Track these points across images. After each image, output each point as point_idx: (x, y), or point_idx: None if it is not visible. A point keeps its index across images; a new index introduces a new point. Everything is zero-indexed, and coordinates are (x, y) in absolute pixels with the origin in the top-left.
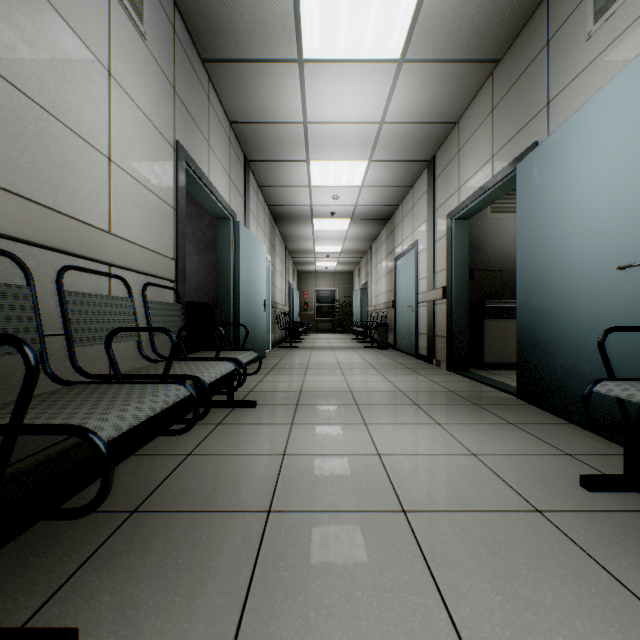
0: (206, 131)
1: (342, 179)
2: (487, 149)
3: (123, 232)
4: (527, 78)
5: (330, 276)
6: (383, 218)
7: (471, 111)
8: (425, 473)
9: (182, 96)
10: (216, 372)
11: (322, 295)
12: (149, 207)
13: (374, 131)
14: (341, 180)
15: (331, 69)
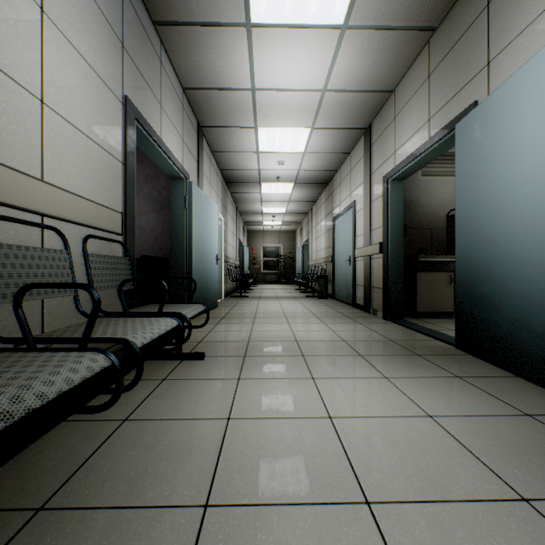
0: (158, 92)
1: (287, 145)
2: (423, 113)
3: (60, 181)
4: (465, 41)
5: (276, 234)
6: (323, 182)
7: (407, 79)
8: (383, 443)
9: (131, 53)
10: (153, 331)
11: (269, 251)
12: (93, 158)
13: (317, 99)
14: (286, 146)
15: (278, 34)
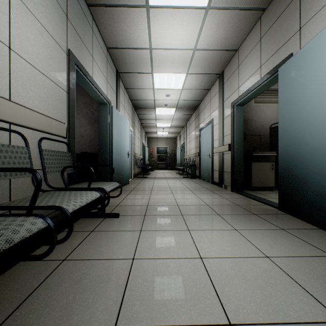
0: (91, 49)
1: (171, 84)
2: (257, 62)
3: (23, 101)
4: (285, 16)
5: (164, 140)
6: (193, 108)
7: (246, 42)
8: (238, 277)
9: (73, 22)
10: (82, 201)
11: (160, 150)
12: (46, 88)
13: (190, 55)
14: (171, 85)
15: (166, 13)
